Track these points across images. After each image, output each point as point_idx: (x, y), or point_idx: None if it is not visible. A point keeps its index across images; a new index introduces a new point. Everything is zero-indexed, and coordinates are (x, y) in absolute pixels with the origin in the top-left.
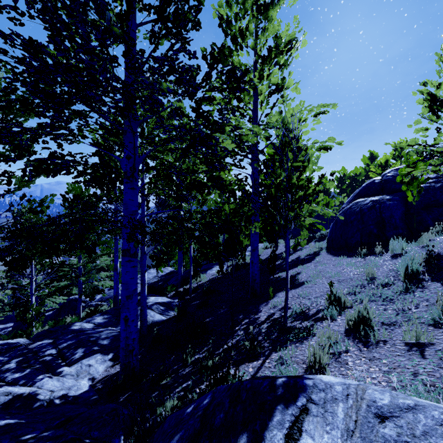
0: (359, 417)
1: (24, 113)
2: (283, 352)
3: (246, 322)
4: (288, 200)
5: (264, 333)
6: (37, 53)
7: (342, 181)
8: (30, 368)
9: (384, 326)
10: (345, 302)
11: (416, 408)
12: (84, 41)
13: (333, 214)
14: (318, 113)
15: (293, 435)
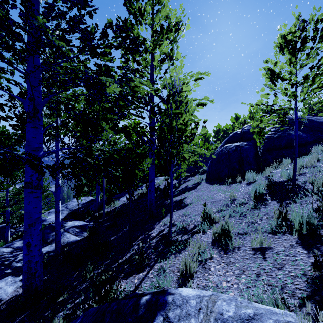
0: None
1: None
2: (163, 263)
3: (142, 238)
4: (172, 141)
5: (153, 247)
6: None
7: (218, 133)
8: None
9: (239, 235)
10: (214, 218)
11: (255, 318)
12: None
13: (209, 154)
14: (197, 78)
15: None
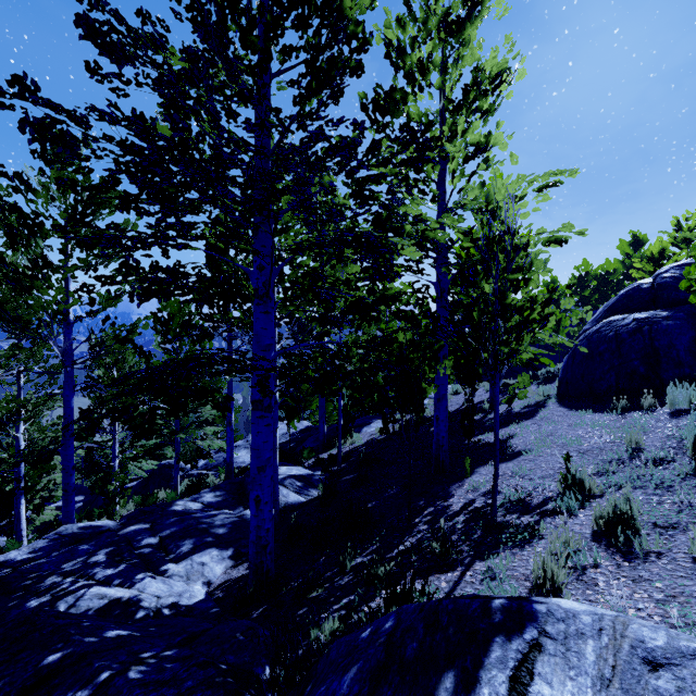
0: (619, 662)
1: (122, 211)
2: (493, 561)
3: (431, 512)
4: (498, 327)
5: (460, 531)
6: (151, 138)
7: (584, 283)
8: (124, 563)
9: (657, 529)
10: (590, 487)
11: None
12: (211, 116)
13: (570, 344)
14: (544, 185)
15: (521, 679)
